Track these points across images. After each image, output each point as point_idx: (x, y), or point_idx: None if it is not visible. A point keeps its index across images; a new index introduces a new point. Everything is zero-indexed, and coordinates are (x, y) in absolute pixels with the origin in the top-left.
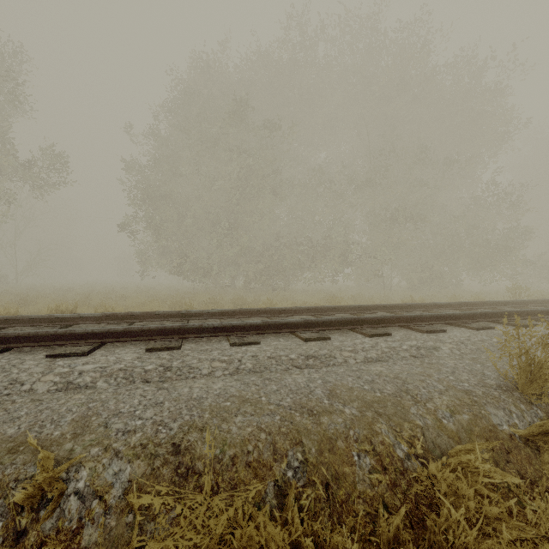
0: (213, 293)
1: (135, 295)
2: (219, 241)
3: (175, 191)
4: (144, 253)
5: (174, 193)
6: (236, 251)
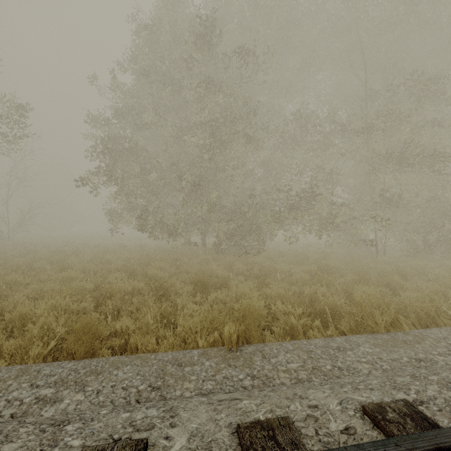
0: (178, 257)
1: (81, 264)
2: (185, 198)
3: (139, 144)
4: (116, 211)
5: (138, 146)
6: (204, 209)
